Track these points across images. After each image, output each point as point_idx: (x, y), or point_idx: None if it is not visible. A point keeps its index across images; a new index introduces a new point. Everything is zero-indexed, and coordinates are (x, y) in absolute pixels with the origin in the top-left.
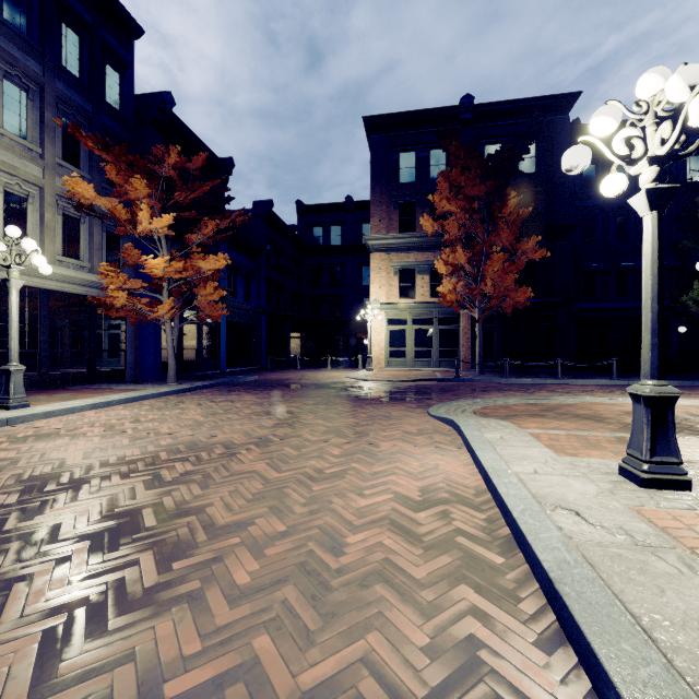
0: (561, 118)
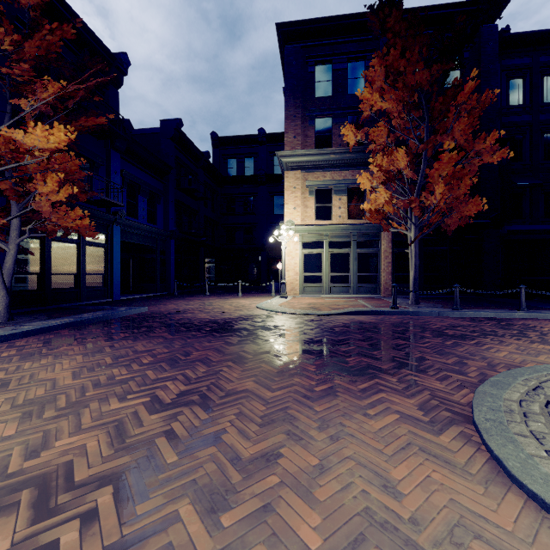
0: (489, 26)
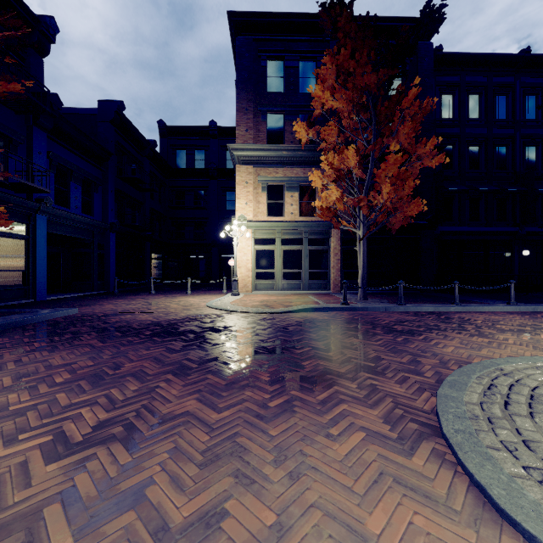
0: (425, 43)
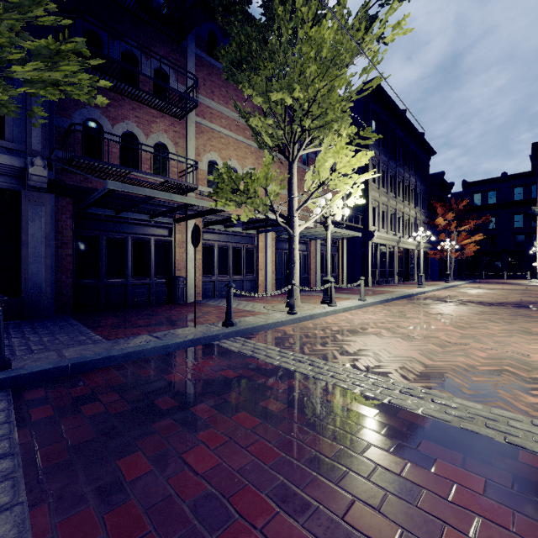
0: None
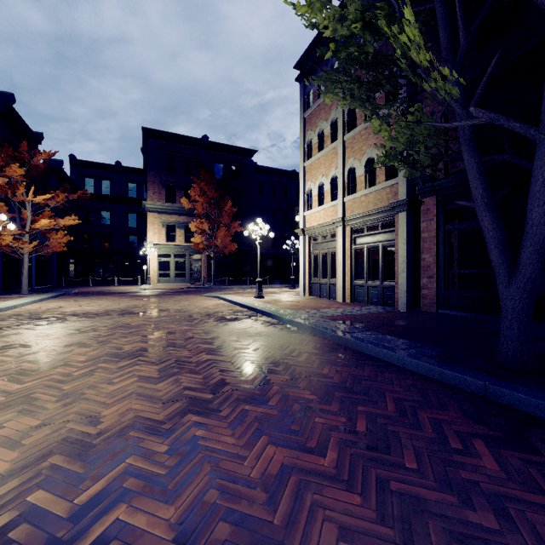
0: (250, 160)
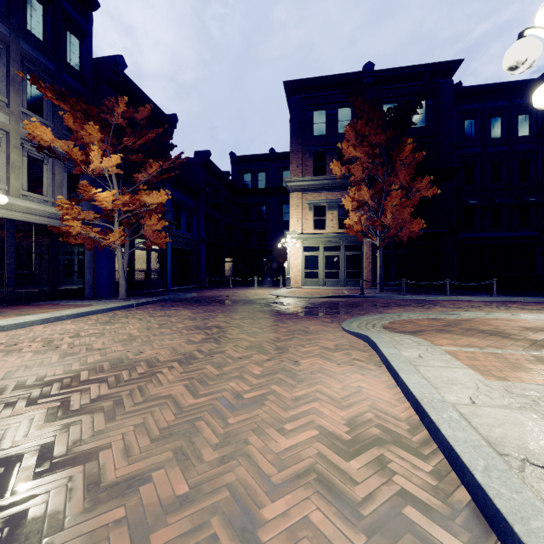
0: (446, 81)
